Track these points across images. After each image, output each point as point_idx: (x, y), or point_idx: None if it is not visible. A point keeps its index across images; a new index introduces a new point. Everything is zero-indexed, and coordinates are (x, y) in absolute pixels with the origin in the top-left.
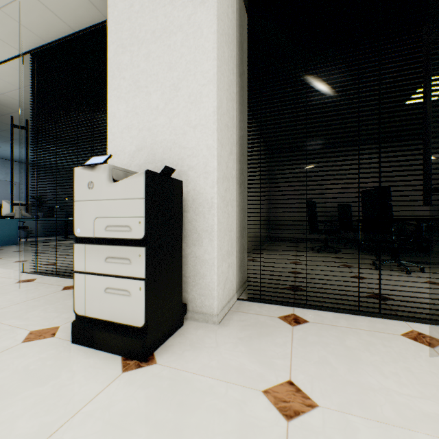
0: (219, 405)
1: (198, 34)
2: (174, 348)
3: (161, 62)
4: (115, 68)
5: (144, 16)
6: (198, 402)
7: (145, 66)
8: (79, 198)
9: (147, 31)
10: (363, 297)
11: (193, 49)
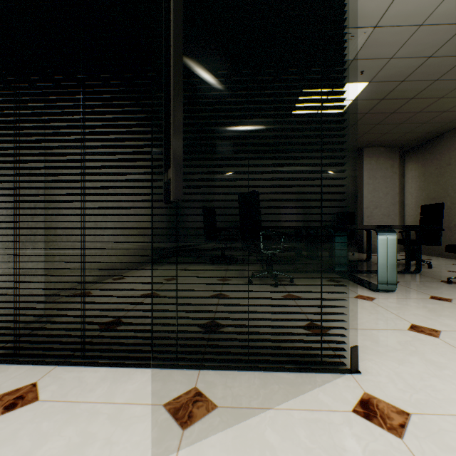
0: None
1: None
2: None
3: None
4: None
5: None
6: None
7: None
8: None
9: None
10: (155, 339)
11: None
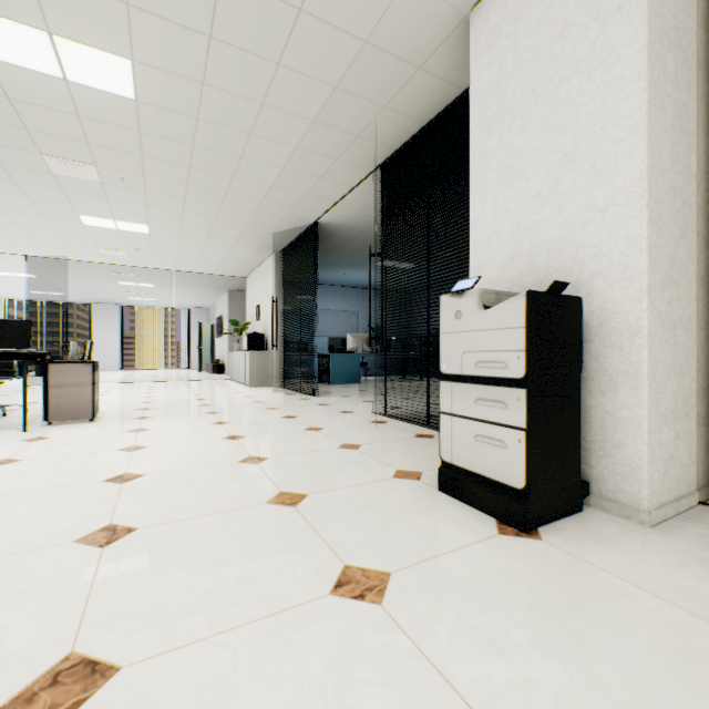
0: (641, 614)
1: (609, 64)
2: (567, 533)
3: (544, 129)
4: (478, 159)
5: (518, 75)
6: (606, 598)
7: (520, 142)
8: (445, 330)
9: (522, 94)
10: None
11: (600, 91)
